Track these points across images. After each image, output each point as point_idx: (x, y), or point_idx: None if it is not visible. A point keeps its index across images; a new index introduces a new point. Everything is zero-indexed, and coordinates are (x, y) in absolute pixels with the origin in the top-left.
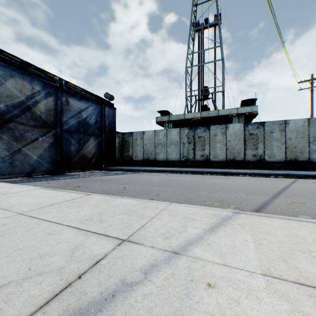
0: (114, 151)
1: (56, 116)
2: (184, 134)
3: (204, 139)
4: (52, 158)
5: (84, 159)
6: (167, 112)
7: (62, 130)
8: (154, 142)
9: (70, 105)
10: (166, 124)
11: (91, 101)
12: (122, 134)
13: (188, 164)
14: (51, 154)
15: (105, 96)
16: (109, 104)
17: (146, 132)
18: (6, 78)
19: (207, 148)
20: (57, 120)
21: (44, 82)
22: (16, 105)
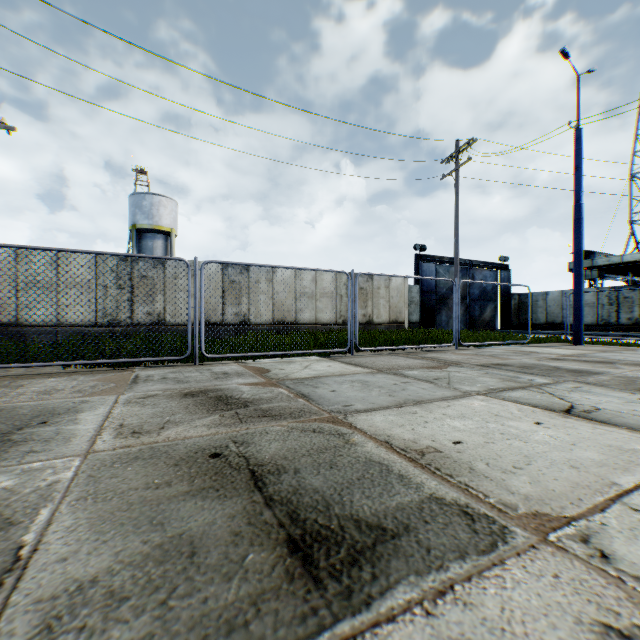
0: (509, 314)
1: (466, 290)
2: (602, 294)
3: (630, 300)
4: (464, 322)
5: (483, 322)
6: (589, 252)
7: (470, 299)
8: (560, 304)
9: (474, 279)
10: (586, 271)
11: (488, 270)
12: (517, 295)
13: (607, 329)
14: (464, 319)
15: (500, 260)
16: (503, 266)
17: (549, 293)
18: (445, 273)
19: (635, 311)
20: (466, 293)
21: (460, 268)
22: (449, 288)
